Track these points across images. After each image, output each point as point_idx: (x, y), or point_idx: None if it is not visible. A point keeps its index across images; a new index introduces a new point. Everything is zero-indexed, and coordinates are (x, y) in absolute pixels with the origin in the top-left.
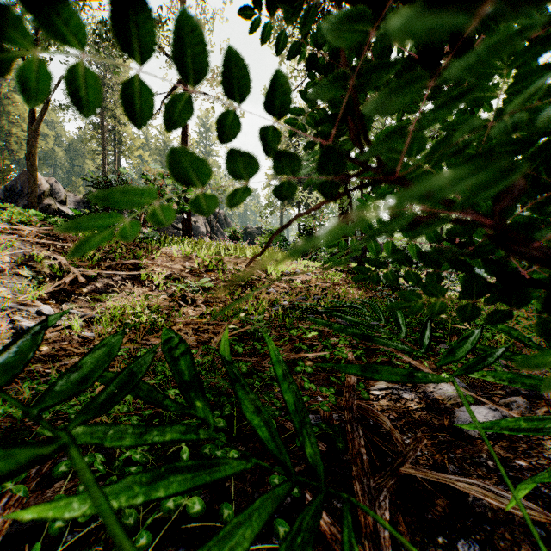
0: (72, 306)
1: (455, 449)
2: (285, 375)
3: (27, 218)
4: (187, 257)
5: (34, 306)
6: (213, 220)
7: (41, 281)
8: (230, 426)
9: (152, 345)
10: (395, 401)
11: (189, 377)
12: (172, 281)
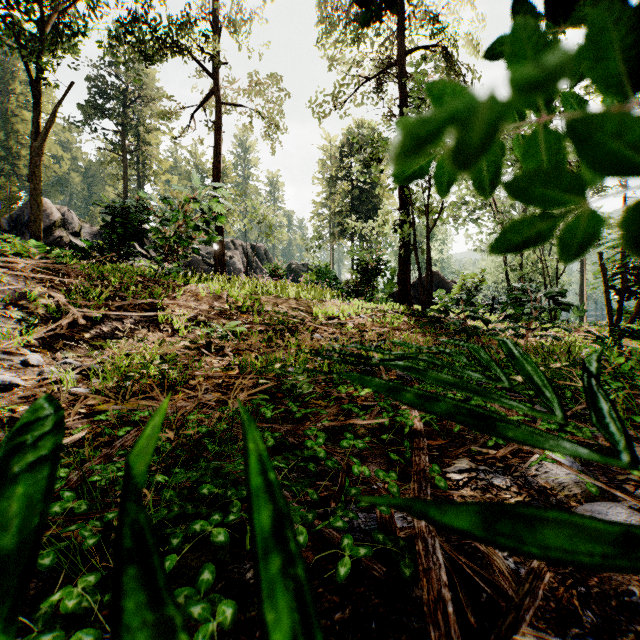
0: (69, 354)
1: (585, 578)
2: (276, 534)
3: (24, 249)
4: (216, 297)
5: (20, 355)
6: (252, 255)
7: (34, 323)
8: (242, 531)
9: (152, 407)
10: (483, 490)
11: (19, 539)
12: (197, 324)
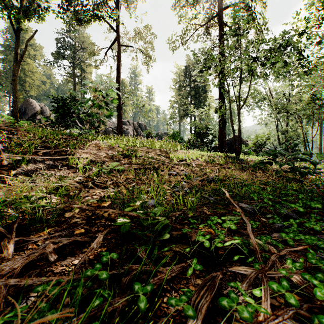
0: None
1: None
2: None
3: None
4: (111, 147)
5: None
6: (138, 128)
7: None
8: None
9: None
10: None
11: None
12: (95, 164)
